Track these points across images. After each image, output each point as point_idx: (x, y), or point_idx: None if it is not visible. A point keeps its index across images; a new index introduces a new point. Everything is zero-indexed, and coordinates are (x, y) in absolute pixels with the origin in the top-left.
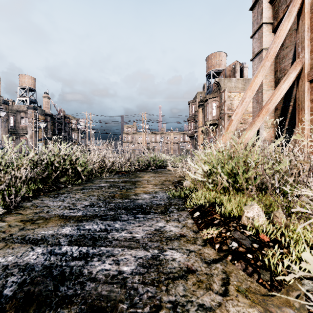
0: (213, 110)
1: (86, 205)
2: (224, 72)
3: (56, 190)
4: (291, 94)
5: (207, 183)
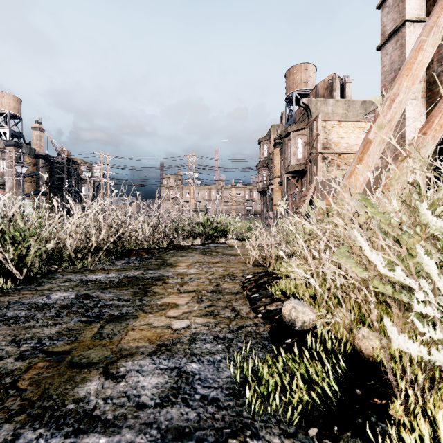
0: (299, 150)
1: None
2: (315, 91)
3: None
4: None
5: None
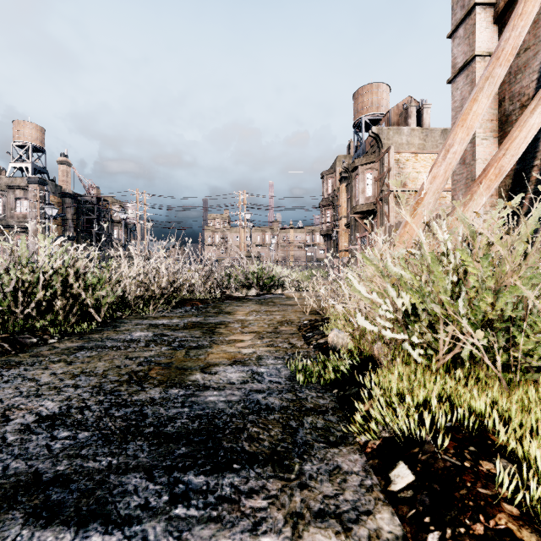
0: (368, 187)
1: (43, 415)
2: (388, 117)
3: (10, 353)
4: (537, 142)
5: (408, 347)
